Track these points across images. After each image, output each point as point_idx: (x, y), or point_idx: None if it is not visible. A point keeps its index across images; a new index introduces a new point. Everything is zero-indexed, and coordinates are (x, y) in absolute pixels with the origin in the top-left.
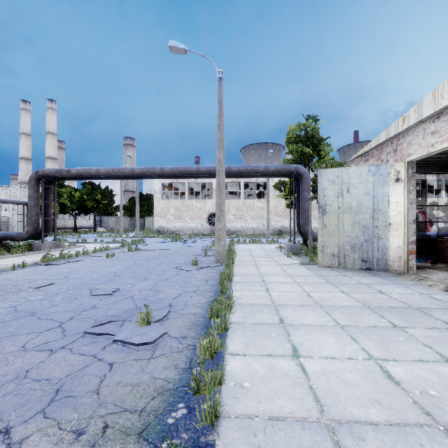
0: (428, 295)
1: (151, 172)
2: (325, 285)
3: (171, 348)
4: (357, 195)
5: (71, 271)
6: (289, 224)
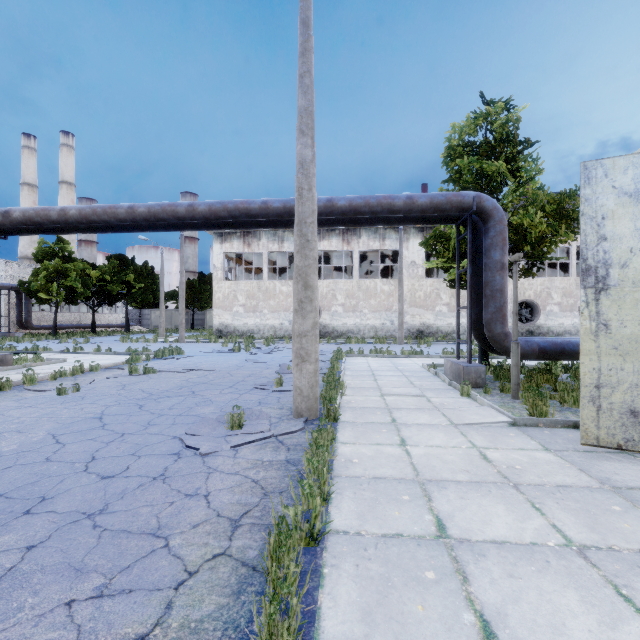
0: None
1: (169, 213)
2: None
3: None
4: None
5: None
6: (435, 320)
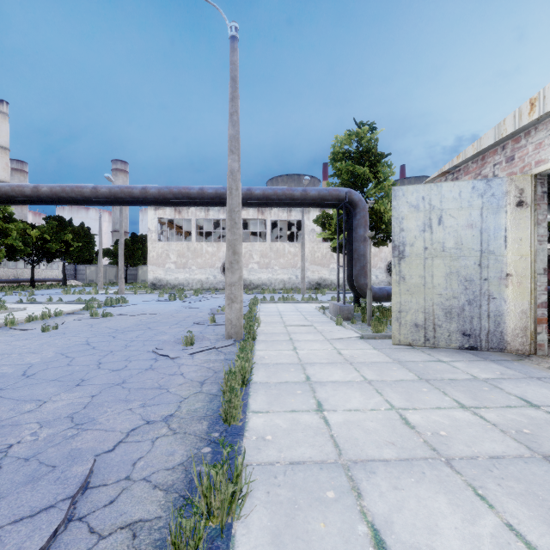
0: None
1: (126, 193)
2: (421, 386)
3: None
4: (454, 228)
5: None
6: (329, 275)
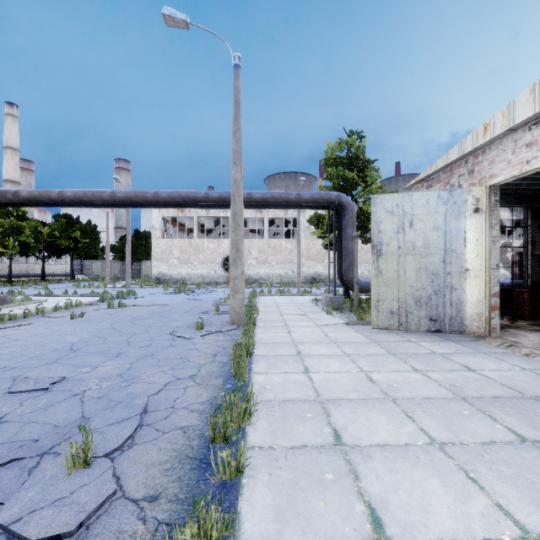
0: (533, 372)
1: (140, 198)
2: (388, 358)
3: (116, 538)
4: (423, 231)
5: (1, 344)
6: (324, 270)
